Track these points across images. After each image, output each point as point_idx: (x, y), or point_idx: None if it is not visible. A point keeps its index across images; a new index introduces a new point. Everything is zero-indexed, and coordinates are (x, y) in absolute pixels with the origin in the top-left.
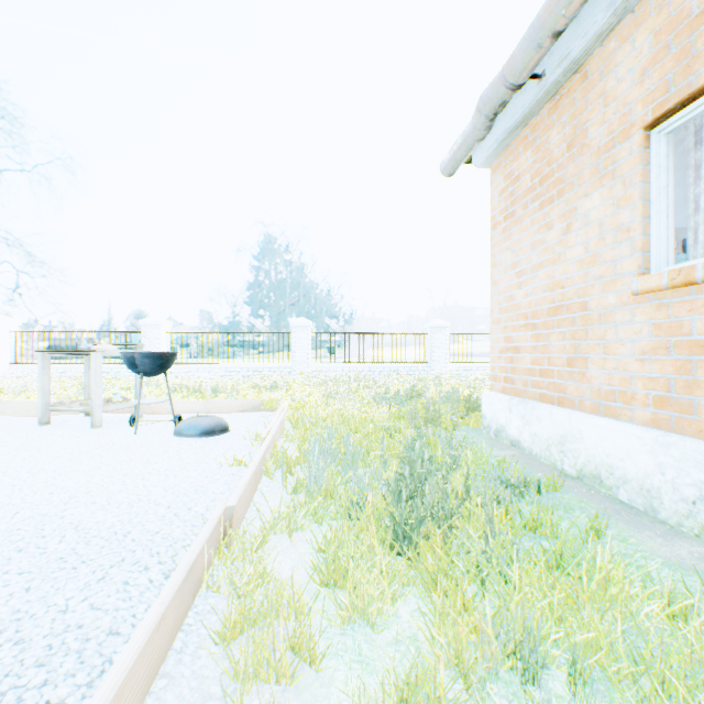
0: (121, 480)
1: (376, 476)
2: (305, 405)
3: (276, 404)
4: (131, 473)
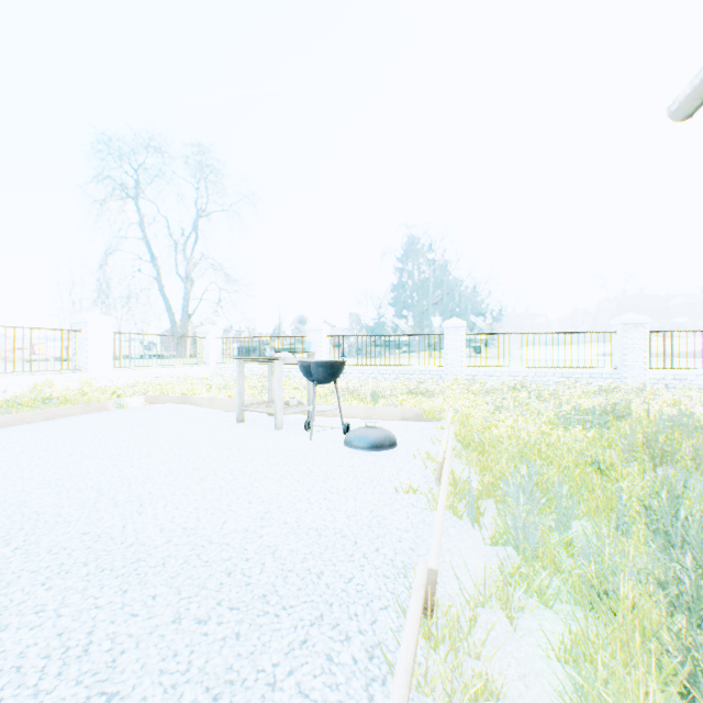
0: (305, 496)
1: (617, 548)
2: (469, 417)
3: (438, 414)
4: (313, 489)
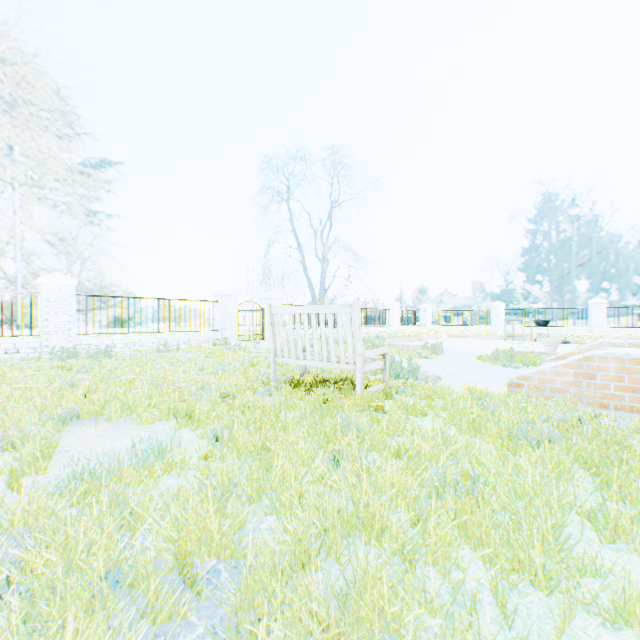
0: None
1: None
2: None
3: (584, 341)
4: None
